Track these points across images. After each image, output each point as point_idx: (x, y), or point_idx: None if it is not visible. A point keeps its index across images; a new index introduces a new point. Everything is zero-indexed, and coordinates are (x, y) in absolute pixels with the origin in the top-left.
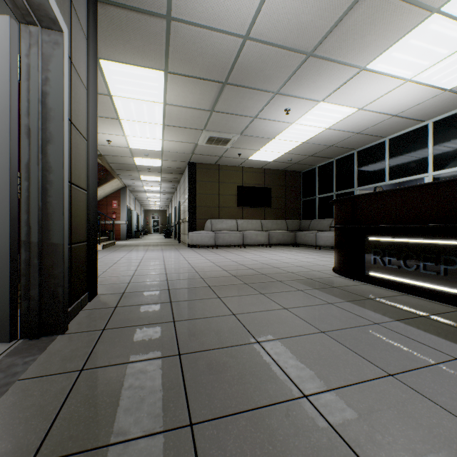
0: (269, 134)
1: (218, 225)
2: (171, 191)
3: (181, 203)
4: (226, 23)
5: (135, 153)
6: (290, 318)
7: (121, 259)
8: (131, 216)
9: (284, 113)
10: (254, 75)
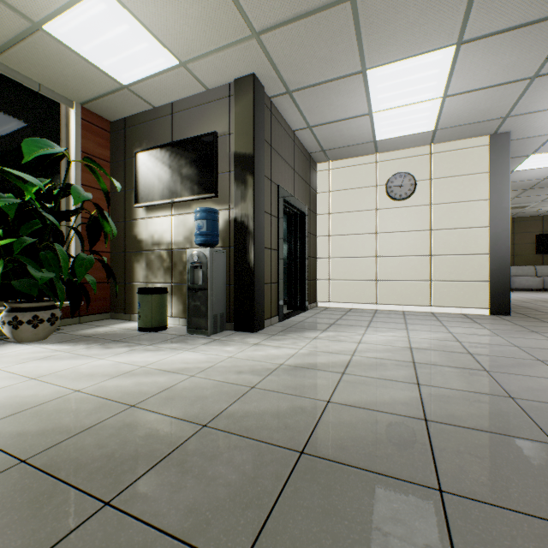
0: None
1: (512, 271)
2: None
3: None
4: (531, 178)
5: None
6: None
7: None
8: None
9: None
10: None
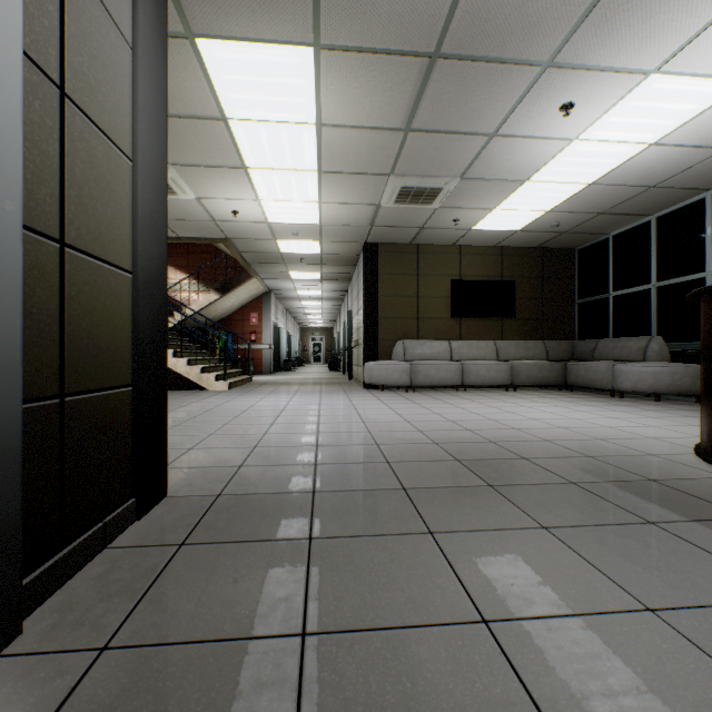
0: (519, 171)
1: (415, 350)
2: (339, 297)
3: (353, 314)
4: None
5: (277, 232)
6: (702, 681)
7: (248, 409)
8: (278, 337)
9: (558, 115)
10: (501, 22)
